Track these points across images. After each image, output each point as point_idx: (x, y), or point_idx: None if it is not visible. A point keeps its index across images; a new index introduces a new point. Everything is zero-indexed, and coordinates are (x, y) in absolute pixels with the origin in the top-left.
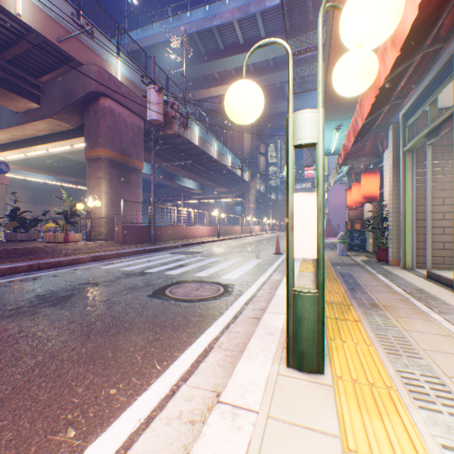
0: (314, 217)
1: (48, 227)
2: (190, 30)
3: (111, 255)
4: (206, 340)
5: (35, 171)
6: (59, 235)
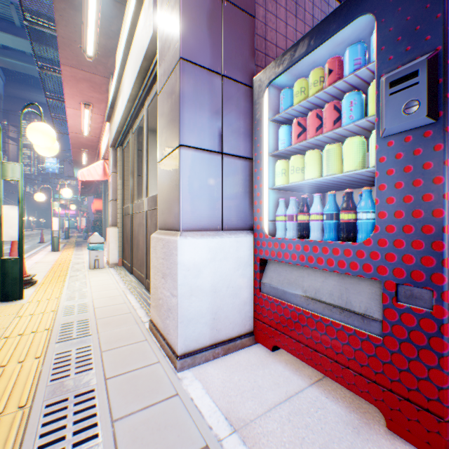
0: (59, 222)
1: None
2: None
3: None
4: None
5: None
6: None
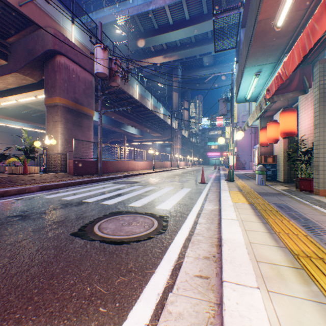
0: None
1: (10, 161)
2: (132, 13)
3: (59, 185)
4: None
5: (13, 119)
6: (19, 167)
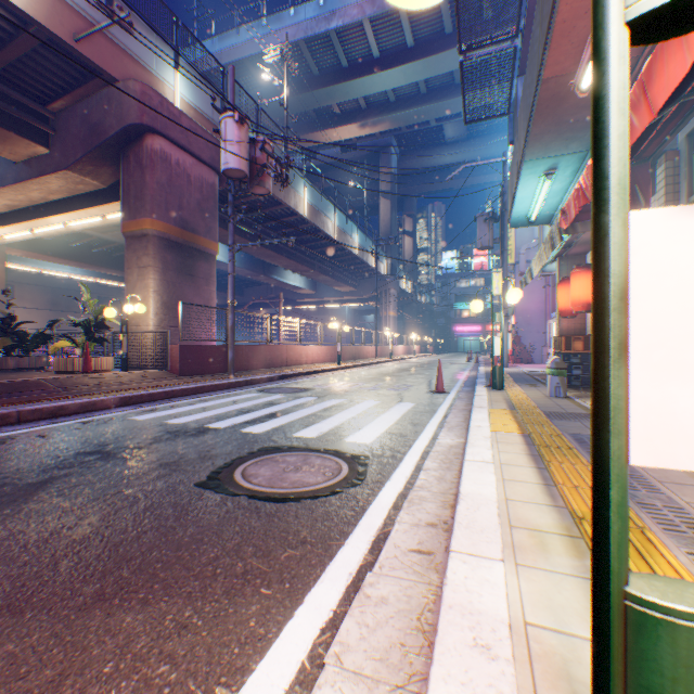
0: None
1: (58, 347)
2: (295, 37)
3: (155, 395)
4: (304, 631)
5: (54, 260)
6: (75, 360)
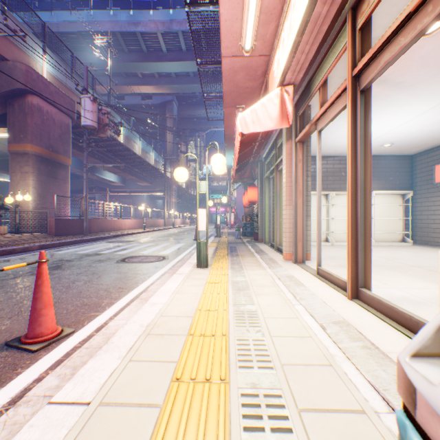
0: (205, 217)
1: None
2: (114, 29)
3: (55, 244)
4: (161, 272)
5: None
6: None
